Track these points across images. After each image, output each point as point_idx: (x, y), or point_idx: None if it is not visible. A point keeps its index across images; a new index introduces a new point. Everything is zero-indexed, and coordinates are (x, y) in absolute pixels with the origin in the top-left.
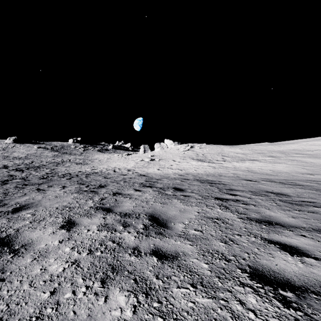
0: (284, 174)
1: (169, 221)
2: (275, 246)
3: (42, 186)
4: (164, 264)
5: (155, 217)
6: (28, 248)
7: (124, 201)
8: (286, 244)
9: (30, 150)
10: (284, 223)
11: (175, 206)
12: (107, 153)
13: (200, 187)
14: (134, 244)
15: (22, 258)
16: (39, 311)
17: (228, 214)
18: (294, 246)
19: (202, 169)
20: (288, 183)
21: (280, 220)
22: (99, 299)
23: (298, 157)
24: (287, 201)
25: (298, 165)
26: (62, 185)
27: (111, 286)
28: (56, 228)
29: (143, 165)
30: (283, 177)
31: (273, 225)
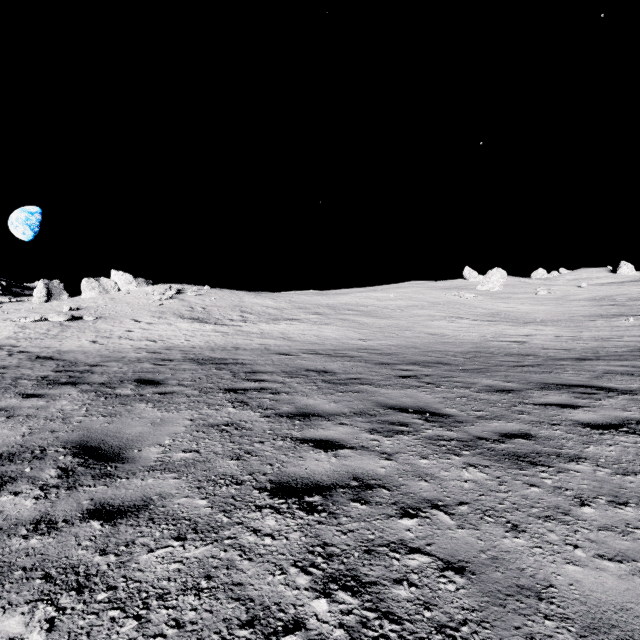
0: (332, 341)
1: (127, 448)
2: (308, 445)
3: None
4: (119, 525)
5: (92, 447)
6: None
7: None
8: (321, 439)
9: None
10: (323, 413)
11: (142, 417)
12: None
13: (198, 373)
14: (35, 513)
15: None
16: None
17: (247, 414)
18: (330, 439)
19: (203, 337)
20: (336, 354)
21: (319, 409)
22: None
23: (351, 316)
24: (331, 381)
25: (350, 328)
26: None
27: None
28: None
29: (46, 333)
30: (331, 346)
31: (310, 417)
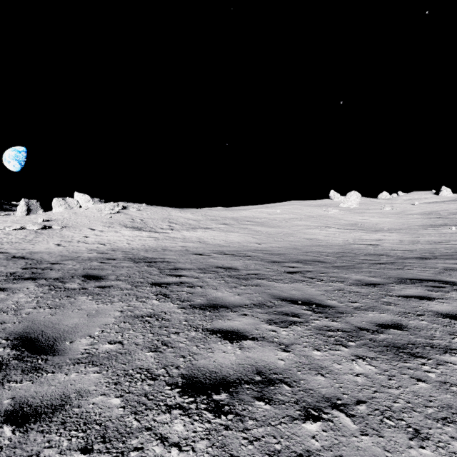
0: (236, 244)
1: (61, 340)
2: (217, 336)
3: None
4: (30, 431)
5: (31, 339)
6: None
7: None
8: (228, 330)
9: None
10: (229, 304)
11: (81, 309)
12: None
13: (133, 269)
14: None
15: None
16: None
17: (167, 306)
18: (235, 329)
19: (140, 241)
20: (238, 254)
21: (226, 301)
22: None
23: (249, 225)
24: (235, 276)
25: (249, 234)
26: None
27: None
28: None
29: (24, 238)
30: (235, 248)
31: (218, 309)
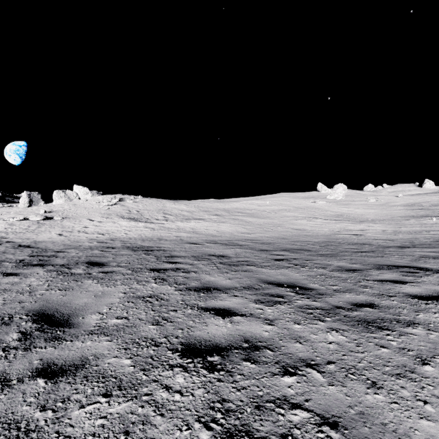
0: (227, 234)
1: (74, 316)
2: (210, 313)
3: None
4: (60, 382)
5: (48, 315)
6: None
7: None
8: (220, 308)
9: None
10: (221, 287)
11: (88, 291)
12: None
13: (132, 257)
14: None
15: None
16: None
17: (165, 288)
18: (226, 308)
19: (137, 231)
20: (230, 244)
21: (218, 284)
22: None
23: (240, 216)
24: (226, 263)
25: (240, 225)
26: None
27: None
28: None
29: (27, 228)
30: (226, 237)
31: (211, 291)
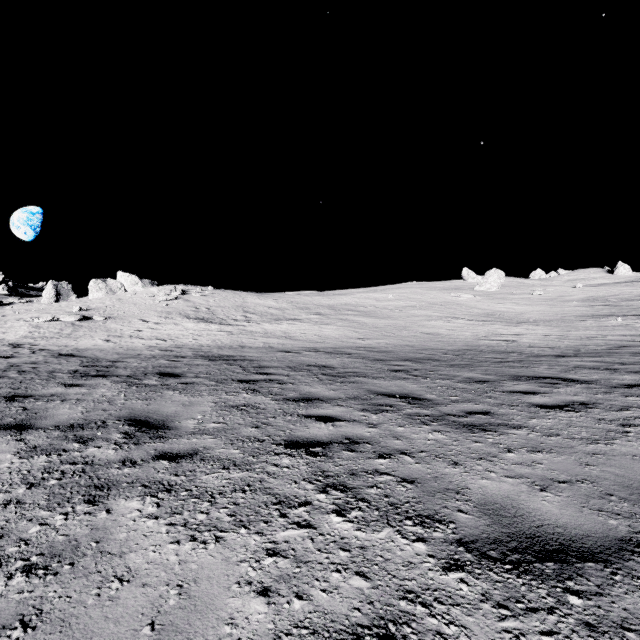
0: (332, 340)
1: (169, 421)
2: (312, 419)
3: None
4: (181, 462)
5: (141, 420)
6: None
7: (50, 408)
8: (322, 415)
9: None
10: (324, 398)
11: (173, 401)
12: None
13: (211, 367)
14: (119, 457)
15: None
16: None
17: (260, 398)
18: (329, 415)
19: (209, 336)
20: (335, 352)
21: (320, 395)
22: (97, 515)
23: (351, 316)
24: (330, 374)
25: (350, 327)
26: None
27: (108, 501)
28: None
29: (60, 332)
30: (331, 344)
31: (312, 401)
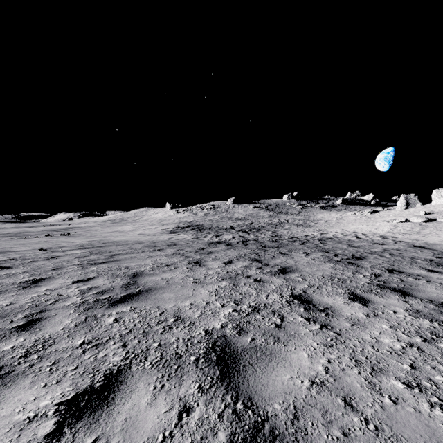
0: None
1: None
2: None
3: (282, 250)
4: None
5: None
6: (333, 311)
7: (420, 284)
8: None
9: (247, 211)
10: None
11: None
12: (335, 211)
13: None
14: None
15: (338, 320)
16: (413, 379)
17: None
18: None
19: None
20: None
21: None
22: None
23: None
24: None
25: None
26: (302, 251)
27: None
28: (346, 299)
29: (410, 230)
30: None
31: None
